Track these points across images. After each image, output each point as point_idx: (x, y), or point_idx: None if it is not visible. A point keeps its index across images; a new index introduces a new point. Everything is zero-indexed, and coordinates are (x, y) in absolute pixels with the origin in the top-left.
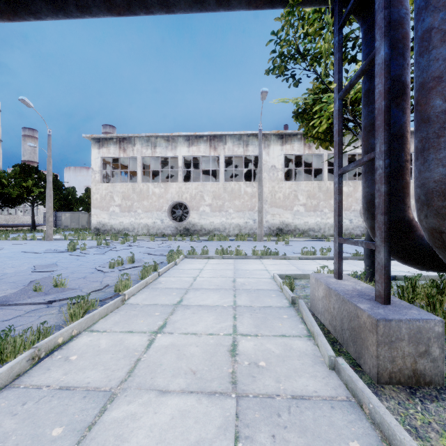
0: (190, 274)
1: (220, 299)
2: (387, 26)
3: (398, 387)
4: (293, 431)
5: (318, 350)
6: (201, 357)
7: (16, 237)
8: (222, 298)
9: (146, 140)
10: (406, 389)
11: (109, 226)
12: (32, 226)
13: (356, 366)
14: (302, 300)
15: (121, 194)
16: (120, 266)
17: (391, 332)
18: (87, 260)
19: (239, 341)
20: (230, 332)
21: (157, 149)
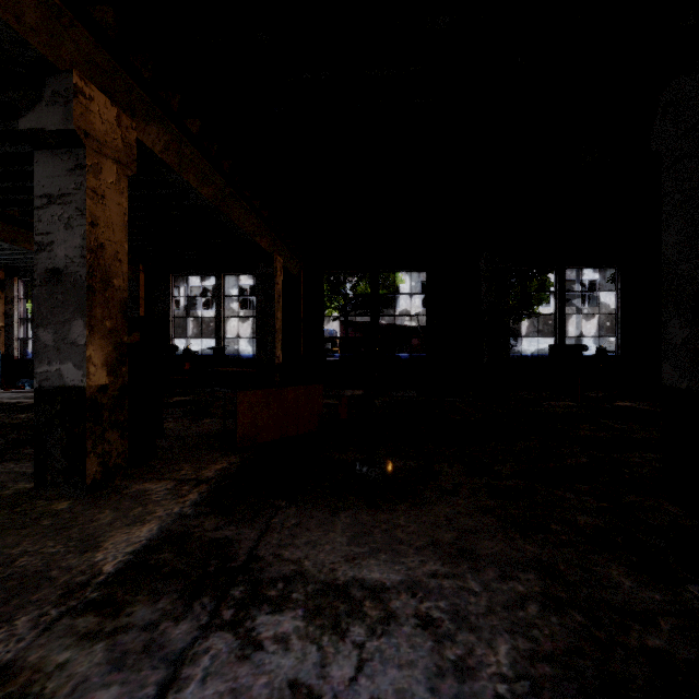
0: None
1: None
2: None
3: None
4: None
5: None
6: None
7: None
8: None
9: None
10: None
11: None
12: None
13: None
14: None
15: None
16: None
17: None
18: None
19: None
20: None
21: None
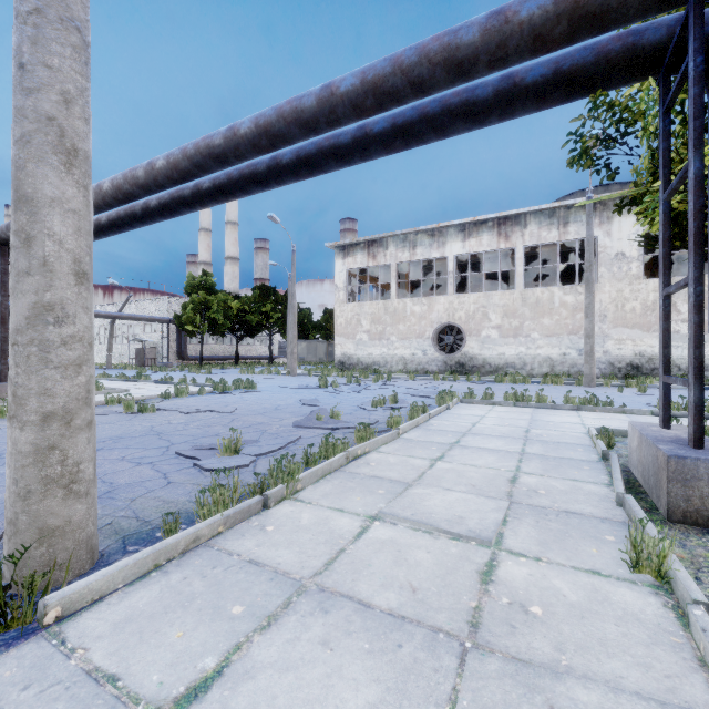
0: (468, 420)
1: (505, 445)
2: (699, 137)
3: (693, 527)
4: (555, 523)
5: (612, 494)
6: (480, 479)
7: (262, 371)
8: (507, 445)
9: (402, 239)
10: (703, 530)
11: (355, 359)
12: (269, 359)
13: (654, 509)
14: (615, 454)
15: (370, 316)
16: (383, 406)
17: (686, 470)
18: (345, 398)
19: (520, 476)
20: (512, 469)
21: (418, 250)
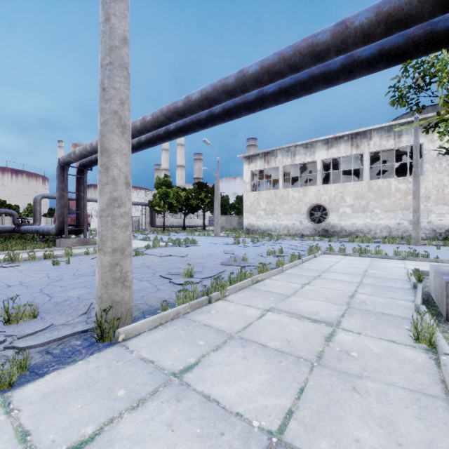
0: (327, 264)
1: (349, 278)
2: None
3: None
4: (374, 318)
5: (414, 306)
6: (331, 295)
7: (199, 234)
8: (351, 278)
9: (286, 150)
10: None
11: (256, 227)
12: (203, 227)
13: (439, 315)
14: (421, 284)
15: (265, 200)
16: (273, 255)
17: None
18: (250, 250)
19: (356, 295)
20: (352, 291)
21: (296, 157)
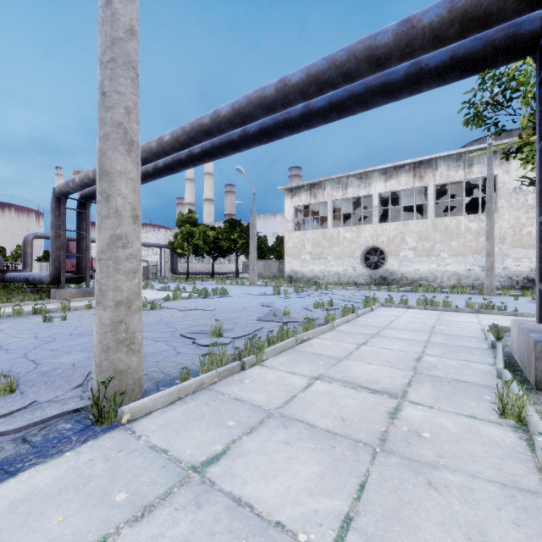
0: (386, 319)
1: (414, 336)
2: None
3: None
4: (447, 387)
5: (495, 371)
6: (393, 357)
7: (231, 282)
8: (416, 336)
9: (337, 182)
10: None
11: (300, 274)
12: (236, 274)
13: (526, 381)
14: (500, 343)
15: (312, 241)
16: (322, 308)
17: None
18: (293, 302)
19: (424, 357)
20: (418, 352)
21: (349, 190)
